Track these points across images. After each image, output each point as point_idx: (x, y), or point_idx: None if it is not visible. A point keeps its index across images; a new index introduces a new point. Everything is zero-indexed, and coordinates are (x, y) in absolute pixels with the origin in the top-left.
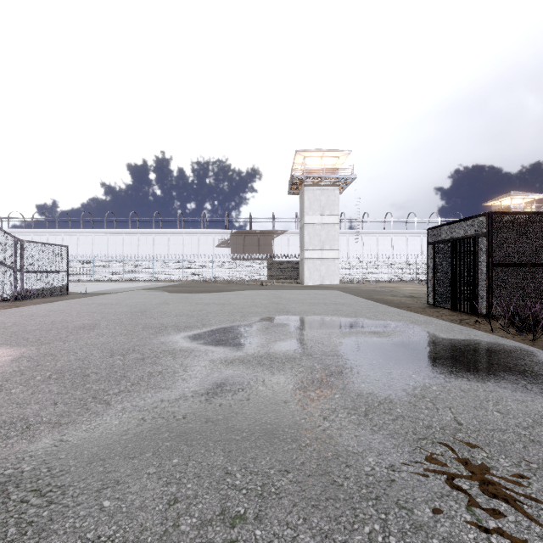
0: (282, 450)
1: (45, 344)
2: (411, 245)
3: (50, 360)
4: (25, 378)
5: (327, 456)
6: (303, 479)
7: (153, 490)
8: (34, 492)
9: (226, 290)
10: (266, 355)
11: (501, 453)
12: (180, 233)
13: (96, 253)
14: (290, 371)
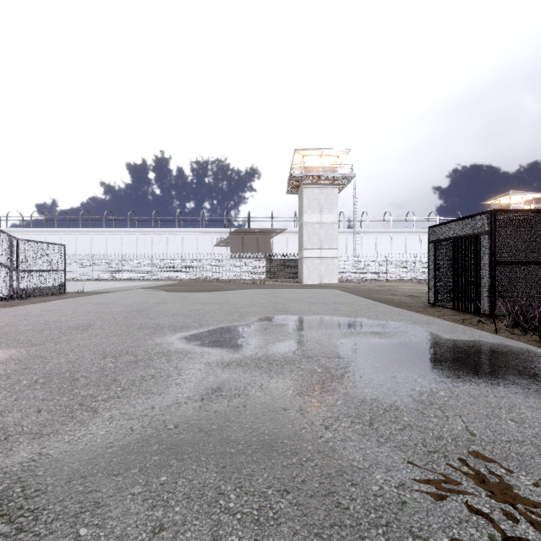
0: (281, 465)
1: (36, 346)
2: (410, 244)
3: (39, 362)
4: (11, 383)
5: (331, 472)
6: (304, 501)
7: (136, 515)
8: (3, 517)
9: (225, 289)
10: (265, 357)
11: (521, 469)
12: (179, 232)
13: (94, 252)
14: (289, 374)
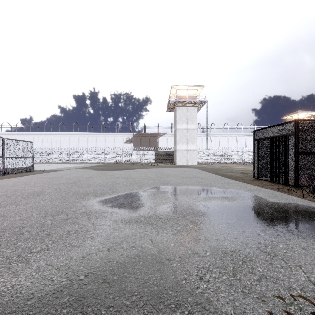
0: None
1: (2, 207)
2: (239, 142)
3: (0, 220)
4: None
5: None
6: None
7: None
8: None
9: (130, 169)
10: (154, 215)
11: None
12: (103, 135)
13: (53, 146)
14: (171, 229)
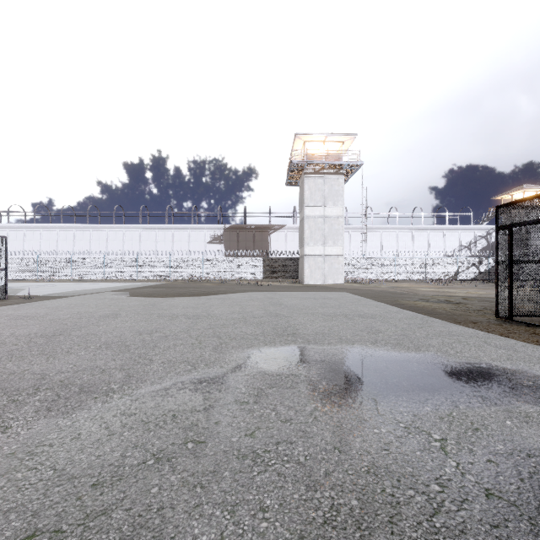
0: None
1: None
2: (418, 242)
3: None
4: None
5: None
6: None
7: None
8: None
9: (212, 292)
10: None
11: None
12: (169, 228)
13: (77, 250)
14: None
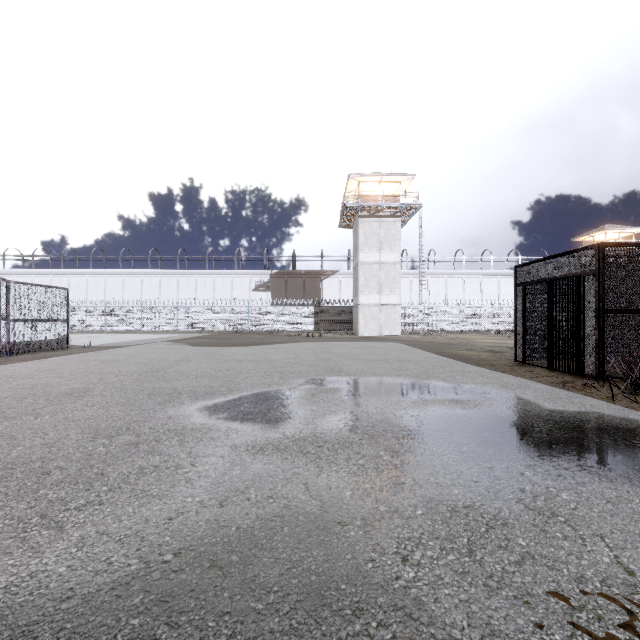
0: (337, 637)
1: (8, 420)
2: (487, 289)
3: (4, 445)
4: None
5: None
6: None
7: None
8: None
9: (264, 343)
10: (312, 436)
11: None
12: (210, 274)
13: (109, 298)
14: (346, 464)
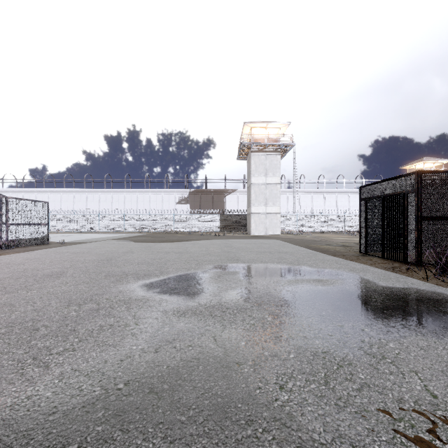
0: (235, 439)
1: (8, 293)
2: (340, 202)
3: (6, 311)
4: None
5: None
6: None
7: None
8: None
9: (185, 240)
10: (218, 305)
11: None
12: (147, 192)
13: (76, 208)
14: (241, 323)
